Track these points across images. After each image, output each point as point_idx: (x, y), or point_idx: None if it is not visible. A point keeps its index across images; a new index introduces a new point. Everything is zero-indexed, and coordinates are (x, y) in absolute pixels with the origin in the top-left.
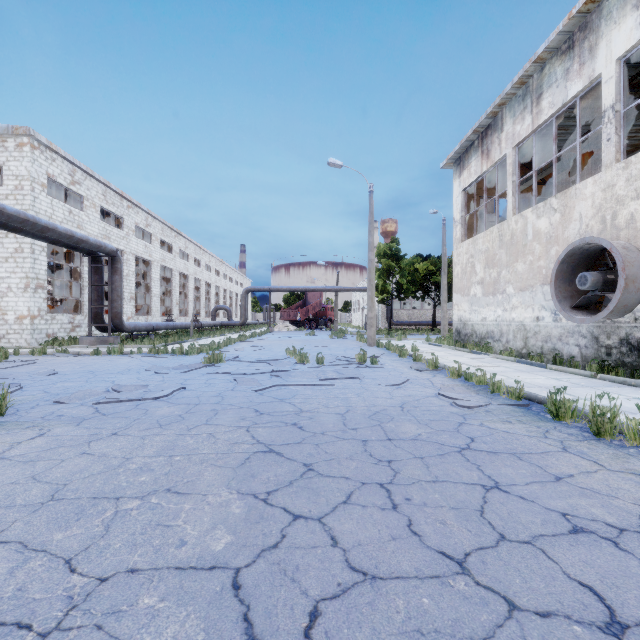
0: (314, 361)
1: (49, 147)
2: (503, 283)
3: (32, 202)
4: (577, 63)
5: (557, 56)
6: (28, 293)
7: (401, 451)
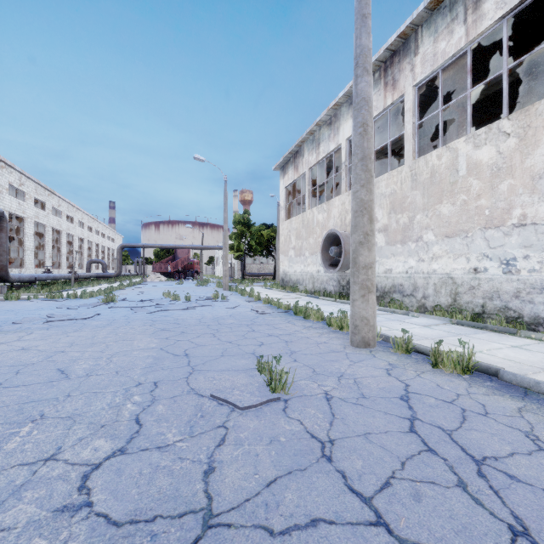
0: (184, 299)
1: None
2: (304, 249)
3: None
4: (333, 133)
5: (326, 125)
6: None
7: (223, 326)
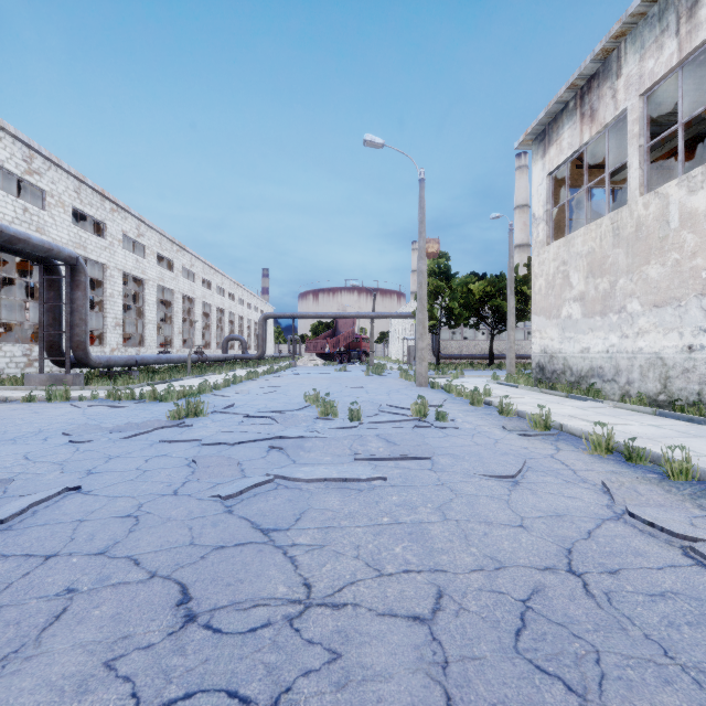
0: (345, 413)
1: None
2: (621, 297)
3: None
4: None
5: None
6: None
7: None
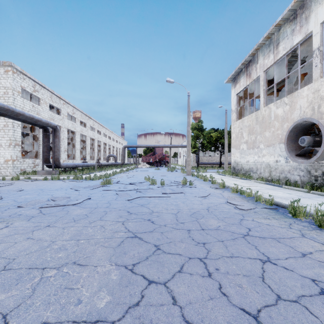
0: (159, 183)
1: (22, 72)
2: (258, 142)
3: (13, 101)
4: (298, 26)
5: (287, 23)
6: (11, 148)
7: (210, 237)
